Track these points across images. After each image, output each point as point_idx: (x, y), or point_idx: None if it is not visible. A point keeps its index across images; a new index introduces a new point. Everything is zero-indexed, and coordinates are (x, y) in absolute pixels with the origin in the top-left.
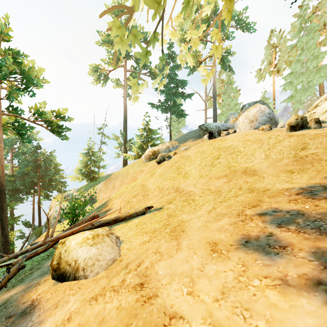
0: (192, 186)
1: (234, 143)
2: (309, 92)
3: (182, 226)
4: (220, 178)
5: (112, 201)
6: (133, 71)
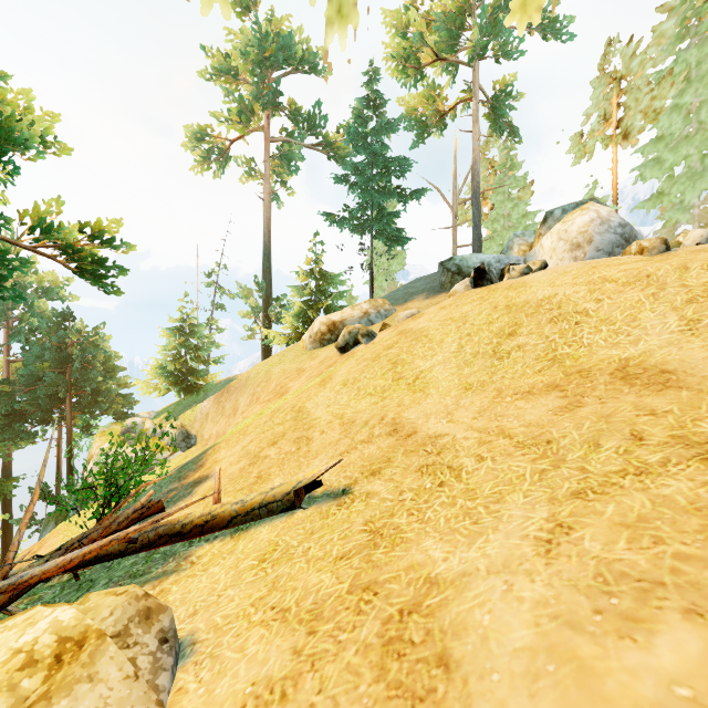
0: (444, 419)
1: (560, 290)
2: (705, 181)
3: (435, 615)
4: (537, 393)
5: (217, 452)
6: (286, 141)
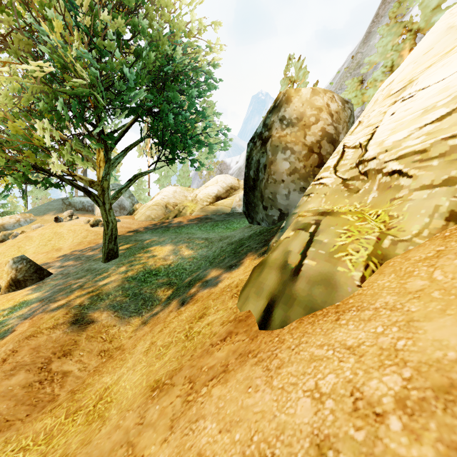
0: None
1: (64, 230)
2: (168, 180)
3: None
4: (44, 253)
5: None
6: None
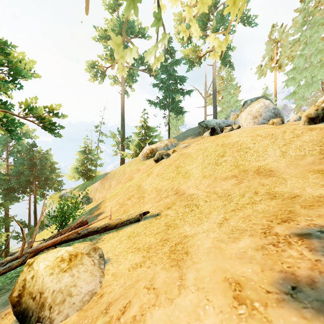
0: (195, 188)
1: (241, 139)
2: (313, 87)
3: (185, 244)
4: (228, 178)
5: (105, 203)
6: (131, 68)
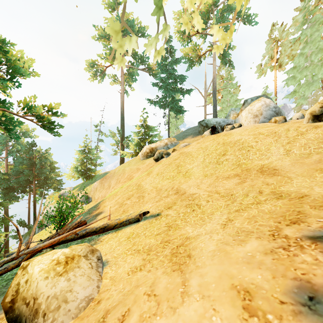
0: (196, 188)
1: (243, 137)
2: (313, 86)
3: (187, 246)
4: (230, 177)
5: (105, 203)
6: (130, 67)
